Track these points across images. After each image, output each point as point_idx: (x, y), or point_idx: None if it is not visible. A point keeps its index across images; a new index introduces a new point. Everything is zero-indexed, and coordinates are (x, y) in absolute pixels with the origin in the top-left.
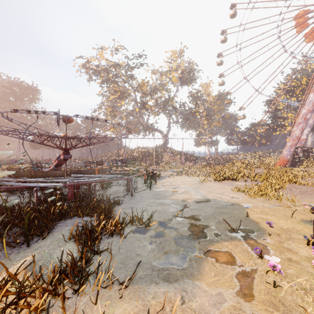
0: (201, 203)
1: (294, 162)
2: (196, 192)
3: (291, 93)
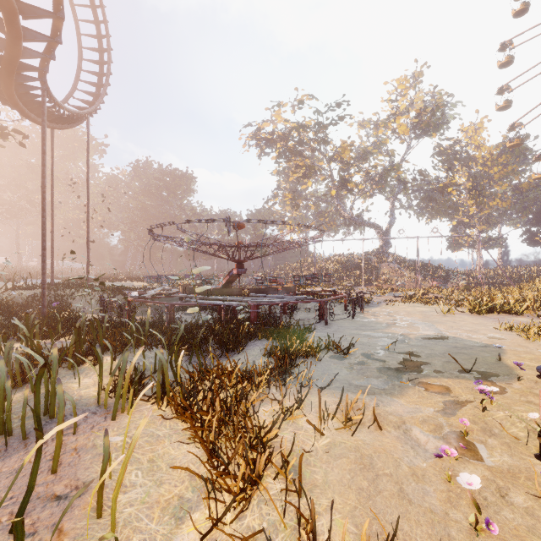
0: (431, 340)
1: None
2: (429, 326)
3: None
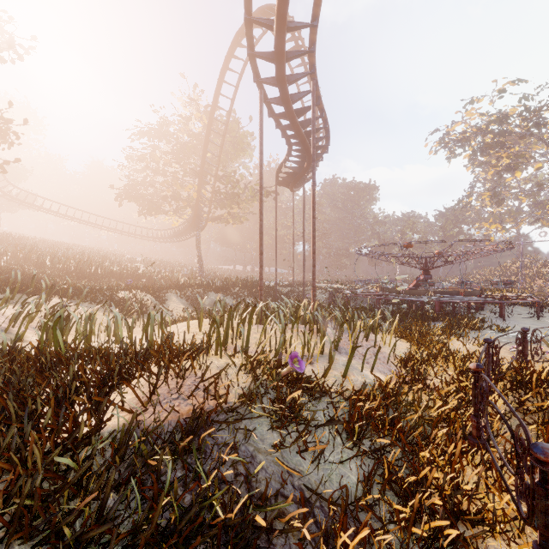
0: None
1: None
2: None
3: None
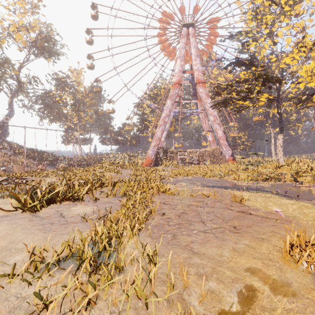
0: None
1: (157, 162)
2: None
3: (154, 100)
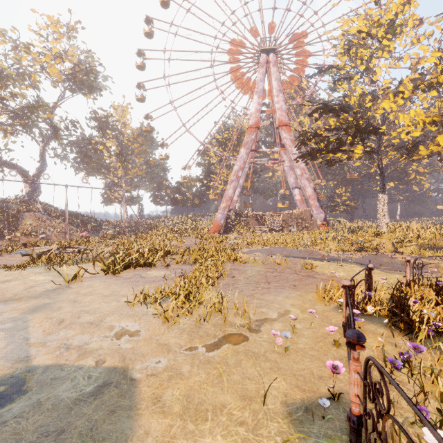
0: None
1: (227, 228)
2: (12, 333)
3: (223, 146)
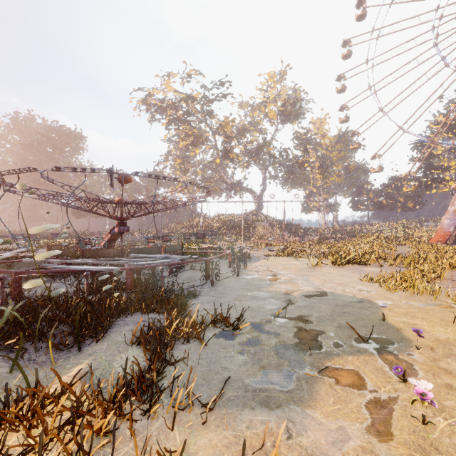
0: (313, 298)
1: None
2: (306, 281)
3: (455, 129)
